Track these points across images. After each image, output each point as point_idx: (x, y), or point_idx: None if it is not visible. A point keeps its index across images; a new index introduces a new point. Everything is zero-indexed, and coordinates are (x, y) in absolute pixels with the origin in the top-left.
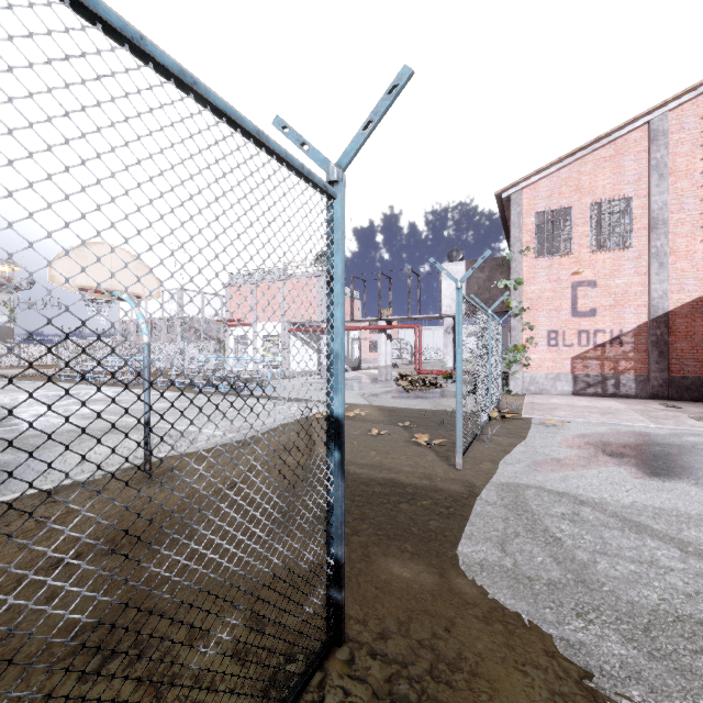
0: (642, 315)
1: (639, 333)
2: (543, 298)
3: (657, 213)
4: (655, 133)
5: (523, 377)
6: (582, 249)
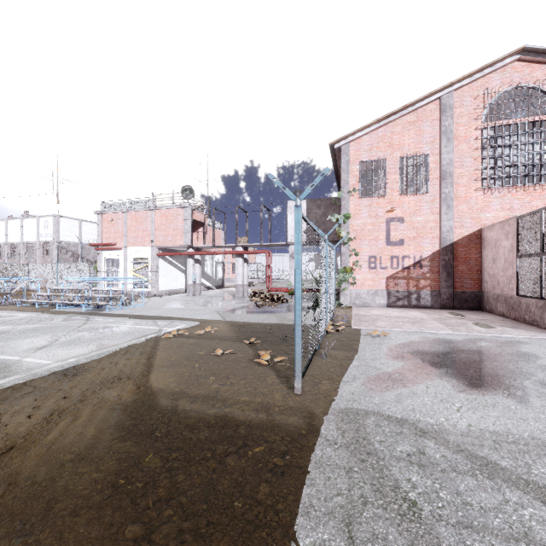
0: (435, 245)
1: (434, 258)
2: (365, 230)
3: (446, 167)
4: (444, 106)
5: (350, 293)
6: (394, 193)
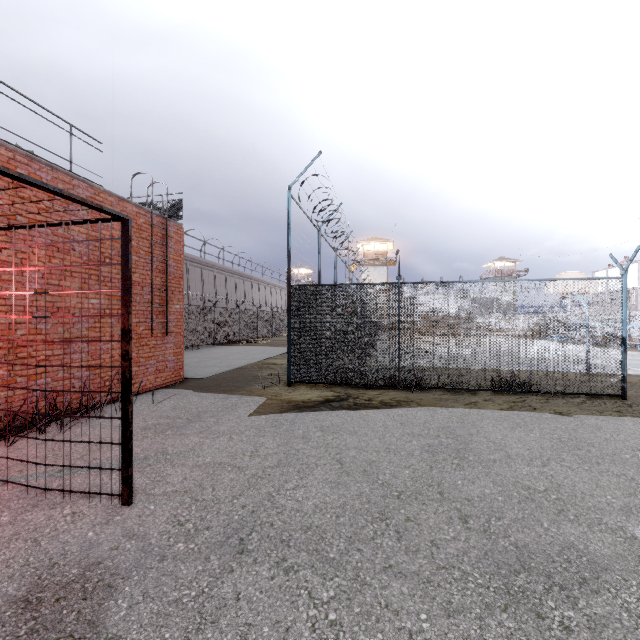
0: None
1: None
2: None
3: None
4: None
5: None
6: None
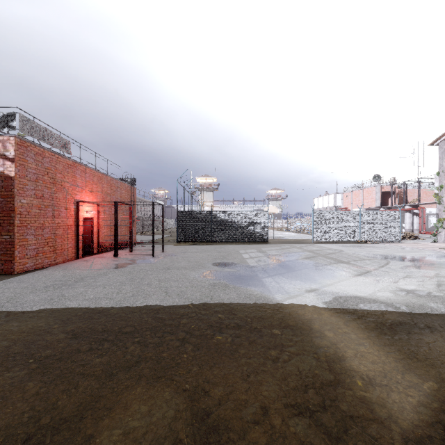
0: None
1: None
2: None
3: None
4: None
5: (444, 234)
6: None
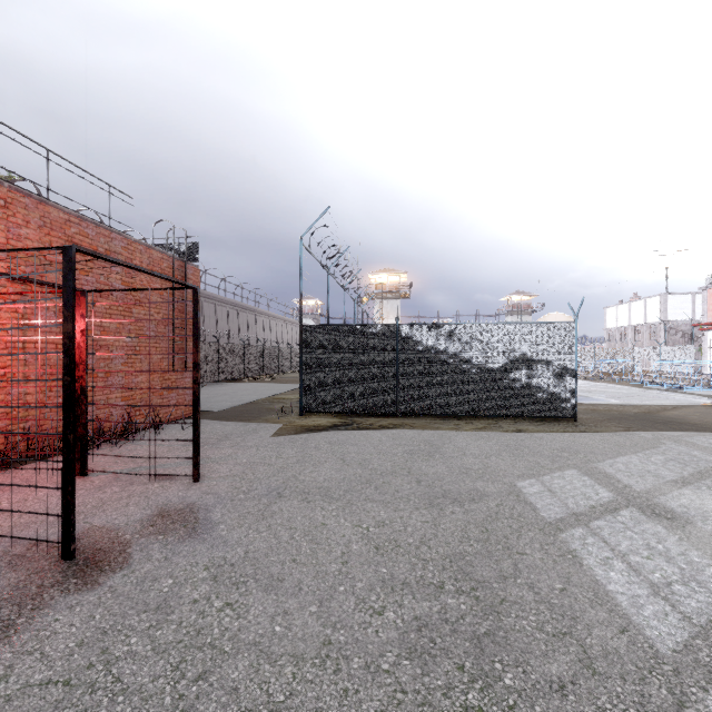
0: None
1: None
2: None
3: None
4: None
5: None
6: None
